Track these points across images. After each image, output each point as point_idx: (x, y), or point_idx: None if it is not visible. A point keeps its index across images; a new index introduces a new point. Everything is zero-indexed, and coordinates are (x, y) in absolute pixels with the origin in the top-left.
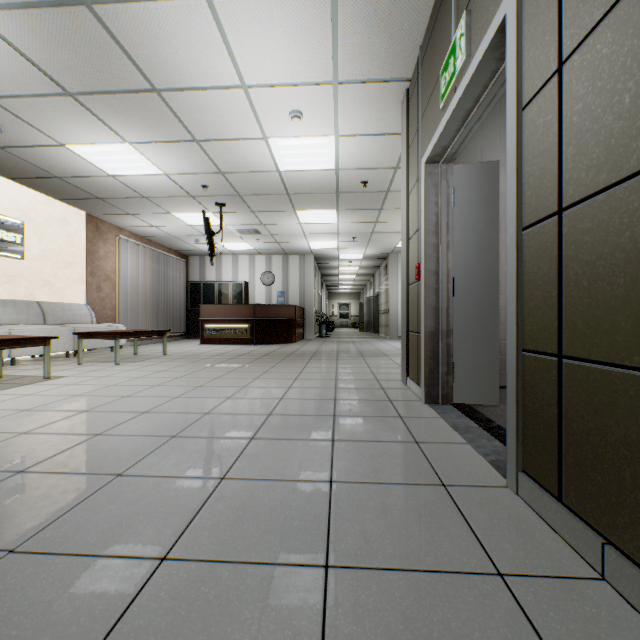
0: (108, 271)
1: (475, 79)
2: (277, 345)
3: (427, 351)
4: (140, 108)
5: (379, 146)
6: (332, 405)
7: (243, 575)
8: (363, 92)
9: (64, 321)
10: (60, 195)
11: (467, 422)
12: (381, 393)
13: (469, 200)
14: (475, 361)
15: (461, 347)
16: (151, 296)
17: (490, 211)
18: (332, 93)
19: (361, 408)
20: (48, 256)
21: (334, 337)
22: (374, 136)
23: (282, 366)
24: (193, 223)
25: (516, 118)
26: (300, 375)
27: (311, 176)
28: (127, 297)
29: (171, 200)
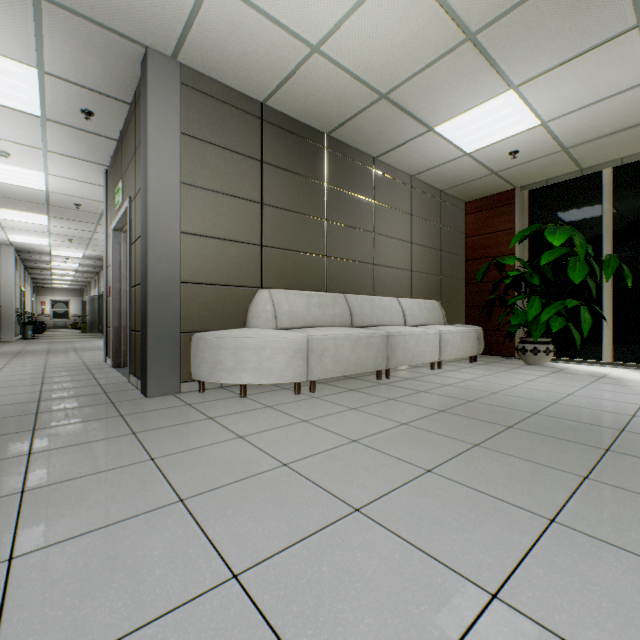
0: None
1: (126, 214)
2: None
3: (115, 338)
4: None
5: (90, 188)
6: (42, 375)
7: (3, 406)
8: (71, 161)
9: None
10: None
11: None
12: (84, 367)
13: None
14: None
15: None
16: None
17: None
18: (42, 153)
19: (66, 373)
20: None
21: (45, 338)
22: (84, 182)
23: None
24: None
25: (130, 247)
26: (7, 366)
27: (17, 188)
28: None
29: None
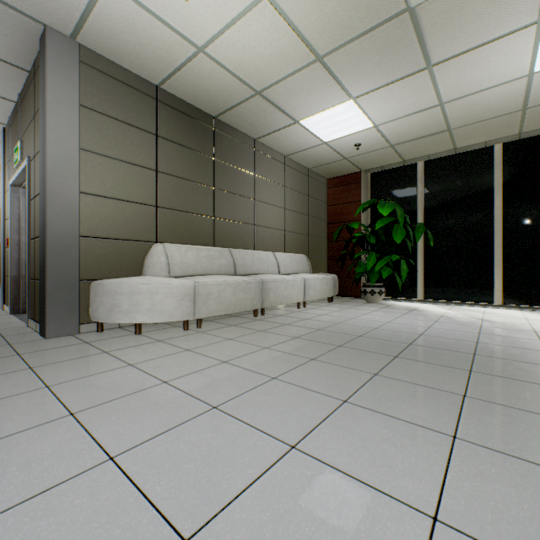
0: None
1: (25, 171)
2: None
3: (13, 286)
4: None
5: None
6: None
7: None
8: None
9: None
10: None
11: None
12: None
13: None
14: None
15: None
16: None
17: None
18: None
19: None
20: None
21: None
22: None
23: None
24: None
25: (29, 203)
26: None
27: None
28: None
29: None
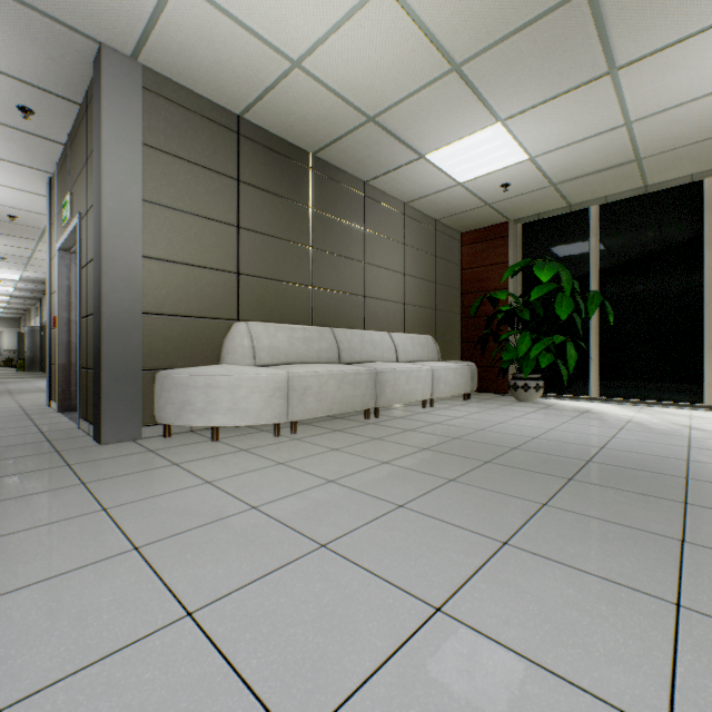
0: None
1: (75, 232)
2: None
3: (61, 377)
4: None
5: (29, 198)
6: None
7: None
8: (4, 164)
9: None
10: None
11: None
12: (22, 412)
13: None
14: None
15: None
16: None
17: None
18: None
19: None
20: None
21: None
22: (21, 191)
23: None
24: None
25: (80, 271)
26: None
27: None
28: None
29: None
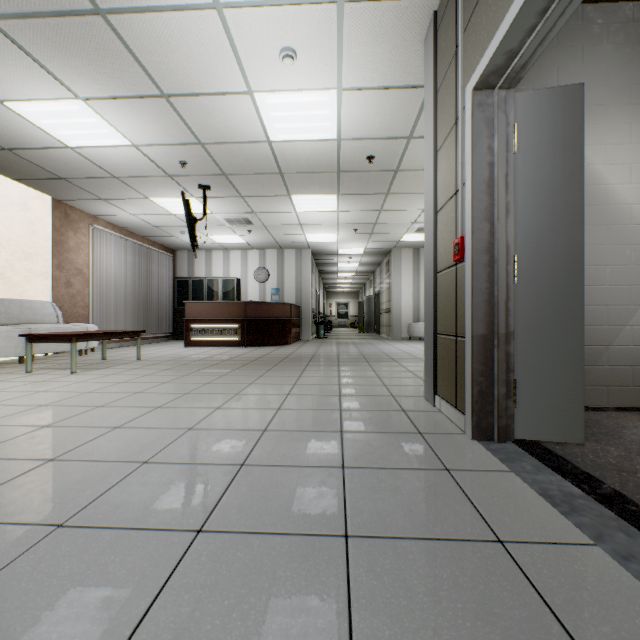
0: (80, 264)
1: None
2: (270, 347)
3: (476, 363)
4: (84, 42)
5: (391, 105)
6: (338, 443)
7: None
8: (376, 17)
9: (21, 321)
10: (15, 174)
11: (559, 482)
12: (404, 419)
13: (538, 143)
14: (547, 378)
15: (526, 357)
16: (132, 293)
17: (570, 158)
18: (335, 18)
19: (382, 450)
20: (2, 245)
21: (333, 338)
22: (386, 90)
23: (272, 375)
24: (176, 211)
25: None
26: (294, 388)
27: (308, 149)
28: (103, 294)
29: (146, 181)
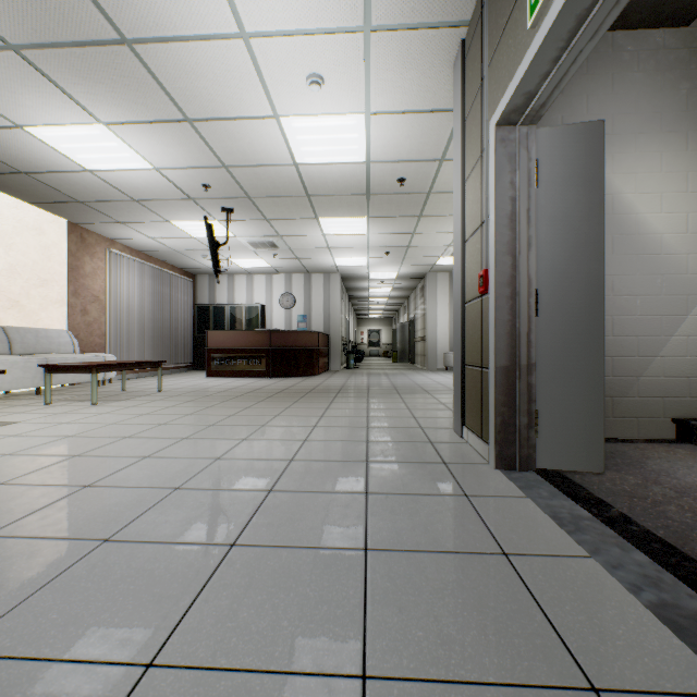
0: (96, 291)
1: None
2: (297, 378)
3: (499, 394)
4: (109, 70)
5: (421, 129)
6: (363, 472)
7: None
8: (404, 45)
9: (37, 350)
10: (31, 197)
11: (571, 507)
12: (430, 450)
13: (559, 178)
14: (568, 409)
15: (547, 388)
16: (150, 321)
17: (590, 193)
18: (362, 46)
19: (405, 478)
20: (17, 271)
21: (364, 368)
22: (416, 114)
23: (299, 407)
24: (197, 234)
25: None
26: (321, 420)
27: (336, 171)
28: (120, 322)
29: (167, 204)
